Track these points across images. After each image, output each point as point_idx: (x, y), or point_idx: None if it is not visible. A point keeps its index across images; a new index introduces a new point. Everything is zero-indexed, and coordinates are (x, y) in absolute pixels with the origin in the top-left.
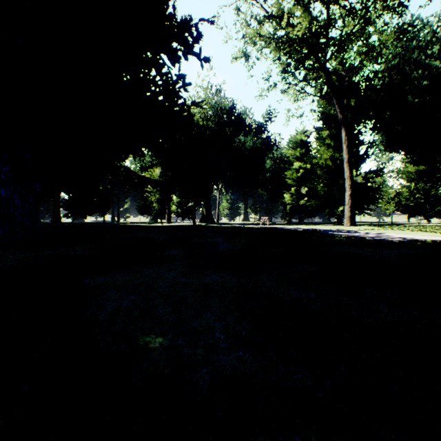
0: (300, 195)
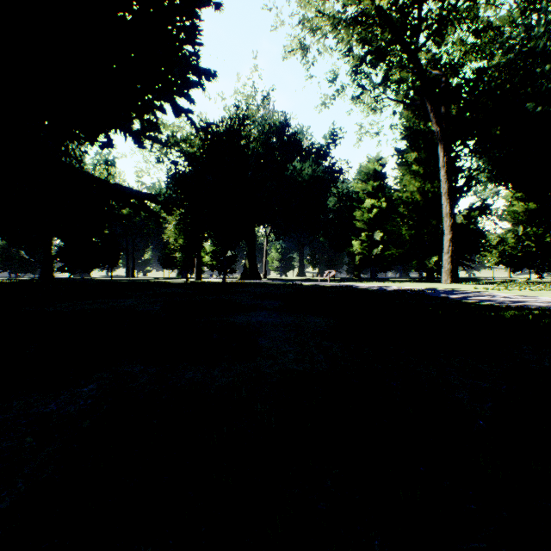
0: (373, 242)
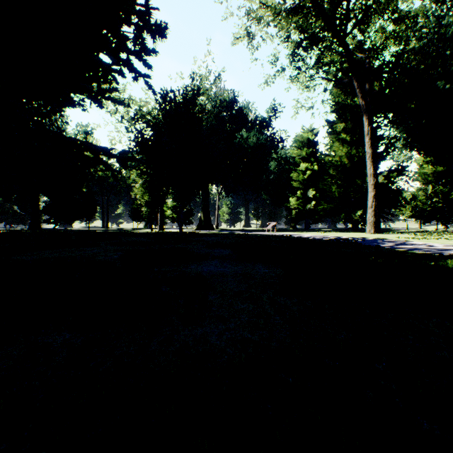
0: (307, 199)
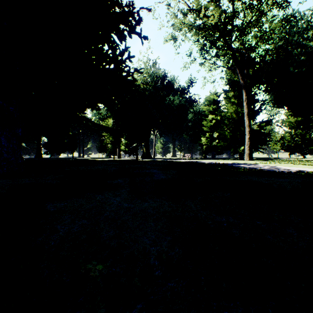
0: (213, 138)
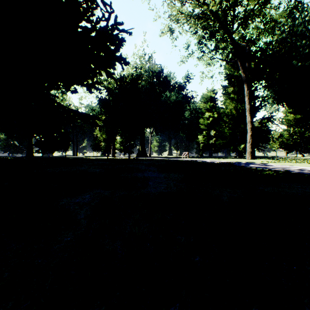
0: (210, 136)
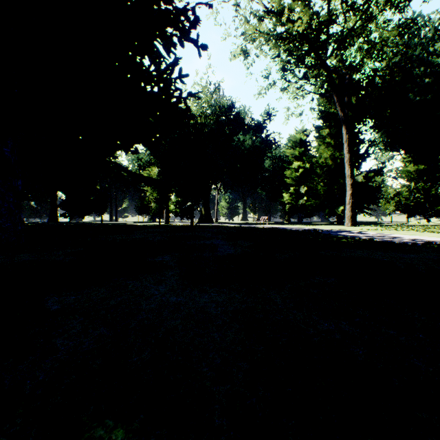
0: (299, 194)
